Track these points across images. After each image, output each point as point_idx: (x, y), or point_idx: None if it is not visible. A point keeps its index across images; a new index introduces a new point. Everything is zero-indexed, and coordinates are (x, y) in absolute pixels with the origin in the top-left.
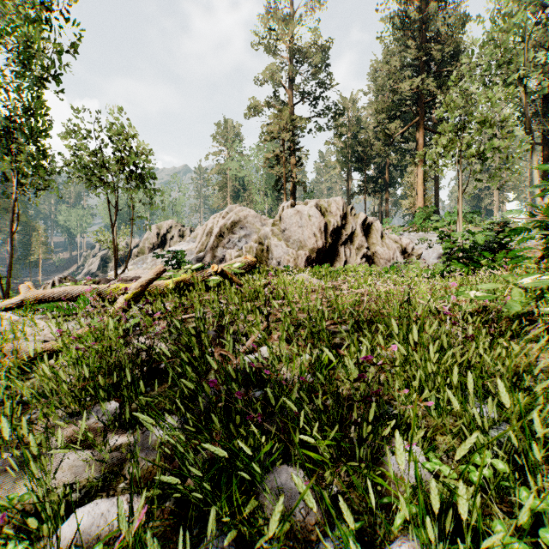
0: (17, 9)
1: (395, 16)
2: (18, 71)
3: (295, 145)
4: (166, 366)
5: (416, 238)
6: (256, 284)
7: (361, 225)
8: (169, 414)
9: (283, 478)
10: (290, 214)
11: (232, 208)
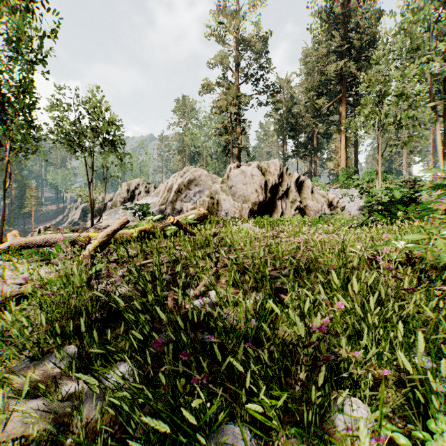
0: (6, 1)
1: (322, 11)
2: (11, 55)
3: (240, 117)
4: (125, 309)
5: (340, 194)
6: (207, 233)
7: (295, 182)
8: (114, 373)
9: (229, 439)
10: (236, 173)
11: (188, 169)
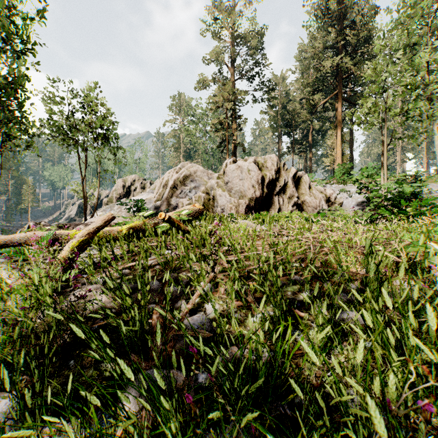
0: None
1: (318, 7)
2: (1, 47)
3: (236, 113)
4: (100, 328)
5: (337, 189)
6: (203, 231)
7: (292, 178)
8: None
9: None
10: (232, 168)
11: (184, 165)
